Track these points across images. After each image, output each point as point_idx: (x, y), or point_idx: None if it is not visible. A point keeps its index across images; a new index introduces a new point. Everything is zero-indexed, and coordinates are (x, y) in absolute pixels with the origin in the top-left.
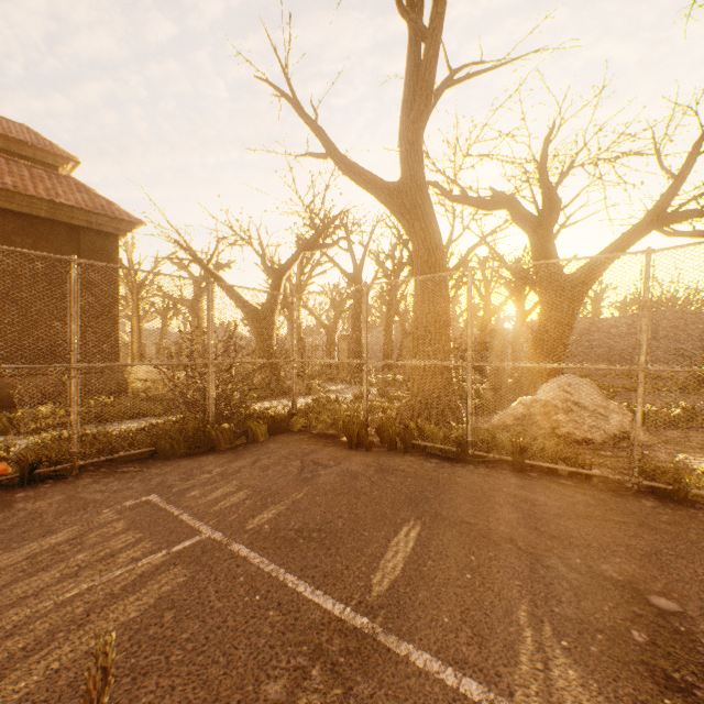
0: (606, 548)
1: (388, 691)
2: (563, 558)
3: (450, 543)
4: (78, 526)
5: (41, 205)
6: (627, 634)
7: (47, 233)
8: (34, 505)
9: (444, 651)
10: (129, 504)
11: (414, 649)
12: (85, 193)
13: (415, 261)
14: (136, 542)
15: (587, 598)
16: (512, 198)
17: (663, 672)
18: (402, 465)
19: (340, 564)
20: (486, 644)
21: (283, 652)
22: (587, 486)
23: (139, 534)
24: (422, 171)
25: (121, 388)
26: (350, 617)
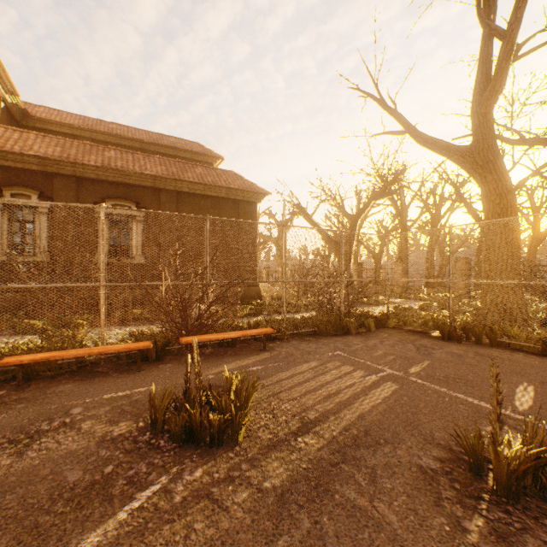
0: None
1: None
2: None
3: None
4: (316, 360)
5: (223, 190)
6: None
7: (224, 206)
8: (284, 349)
9: None
10: (330, 354)
11: None
12: (239, 179)
13: (486, 204)
14: (354, 370)
15: None
16: None
17: None
18: (493, 353)
19: (486, 394)
20: None
21: (480, 419)
22: None
23: (351, 367)
24: (493, 134)
25: (258, 296)
26: (511, 414)
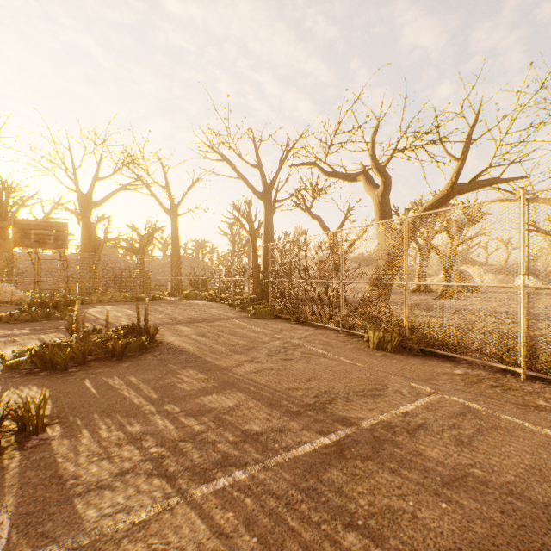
0: None
1: None
2: None
3: None
4: None
5: None
6: None
7: None
8: None
9: None
10: None
11: None
12: None
13: None
14: None
15: None
16: None
17: None
18: None
19: None
20: None
21: None
22: None
23: None
24: None
25: None
26: None
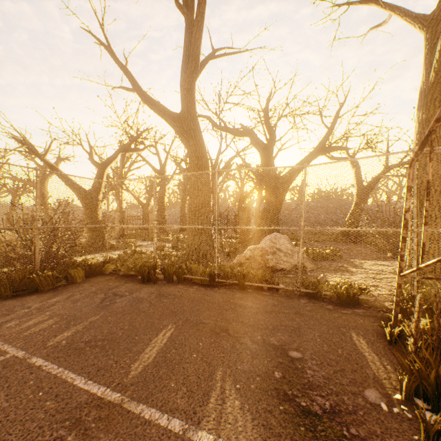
0: (276, 328)
1: (120, 439)
2: (252, 337)
3: (189, 337)
4: None
5: None
6: (272, 374)
7: None
8: None
9: (166, 405)
10: None
11: (146, 408)
12: None
13: (190, 163)
14: None
15: (258, 358)
16: (251, 131)
17: (284, 392)
18: (174, 291)
19: (112, 361)
20: (193, 395)
21: (49, 429)
22: (276, 295)
23: None
24: (195, 108)
25: None
26: (108, 395)
